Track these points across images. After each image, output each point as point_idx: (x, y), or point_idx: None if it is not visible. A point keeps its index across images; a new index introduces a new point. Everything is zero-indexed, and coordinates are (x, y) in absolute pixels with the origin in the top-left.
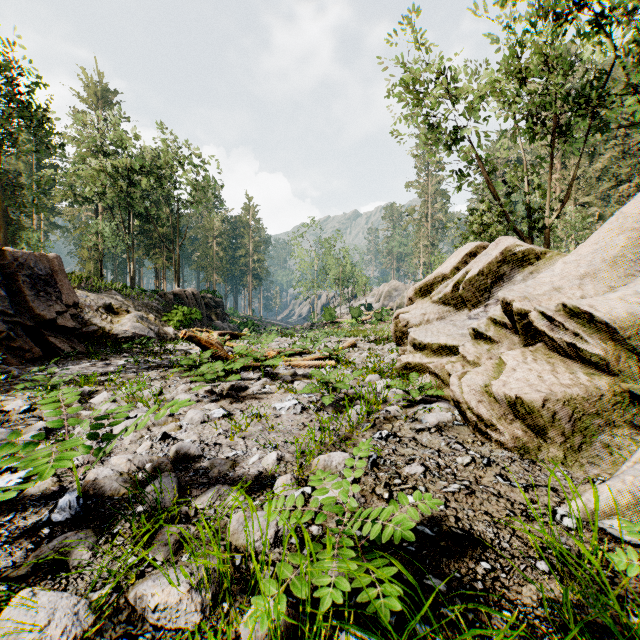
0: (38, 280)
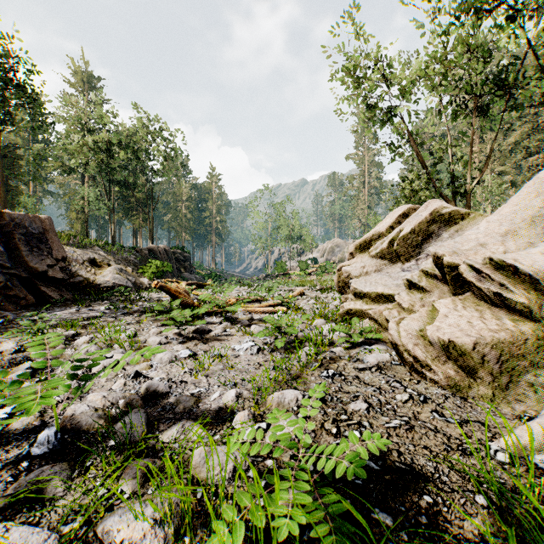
0: (32, 238)
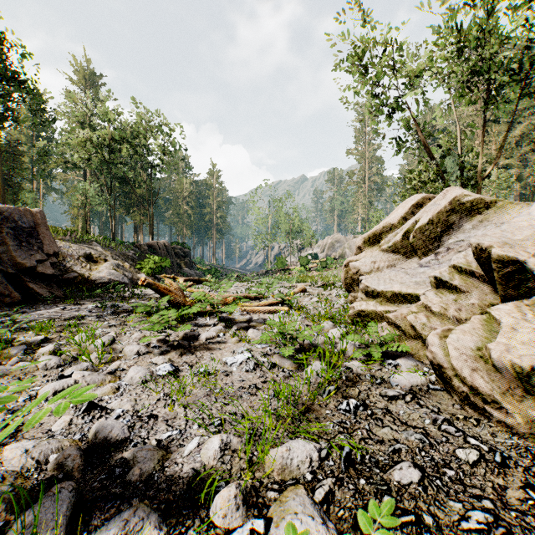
0: (21, 232)
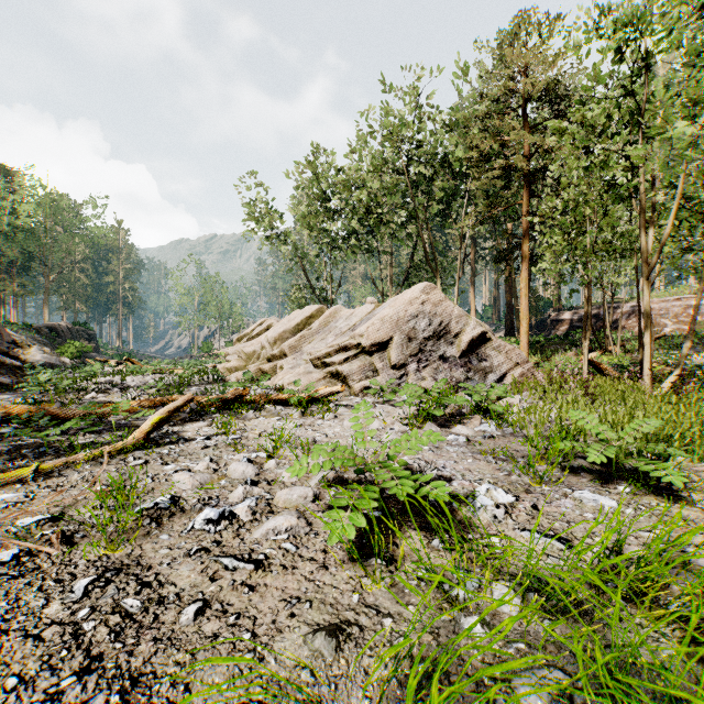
0: None
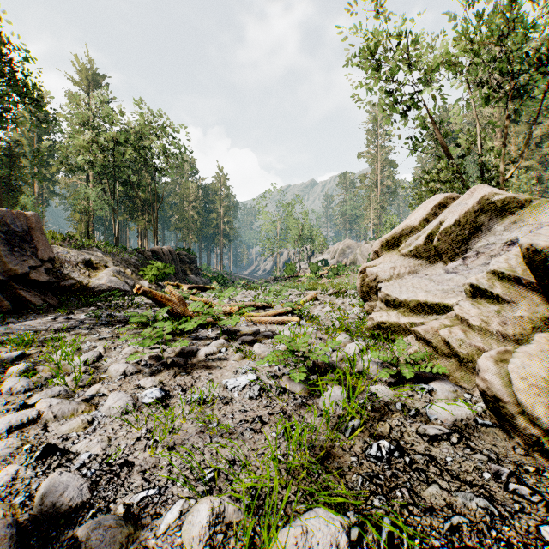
0: (14, 236)
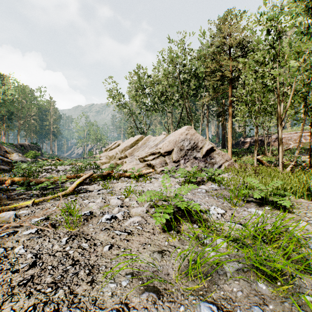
0: None
